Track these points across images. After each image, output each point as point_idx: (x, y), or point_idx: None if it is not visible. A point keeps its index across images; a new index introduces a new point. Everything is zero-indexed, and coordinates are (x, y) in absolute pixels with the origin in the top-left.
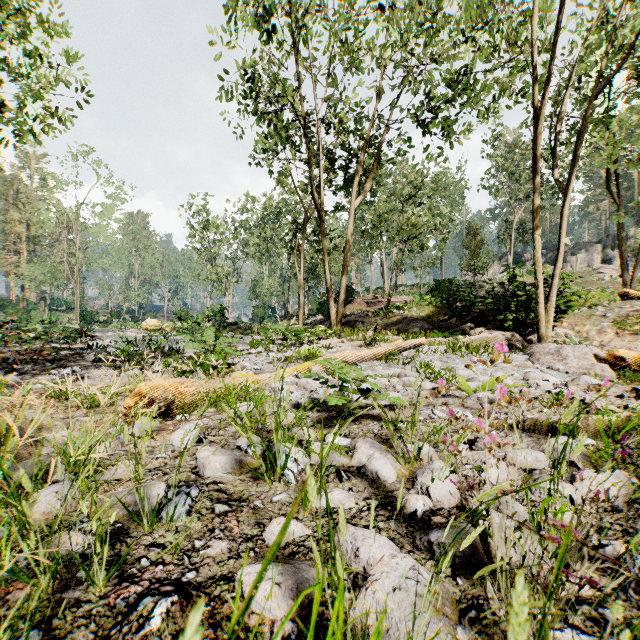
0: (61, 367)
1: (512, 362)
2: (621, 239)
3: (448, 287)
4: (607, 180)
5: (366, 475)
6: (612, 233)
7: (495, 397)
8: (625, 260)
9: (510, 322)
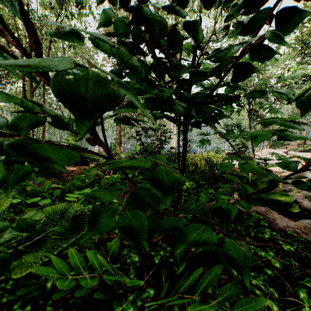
0: None
1: None
2: None
3: None
4: None
5: None
6: None
7: None
8: None
9: None
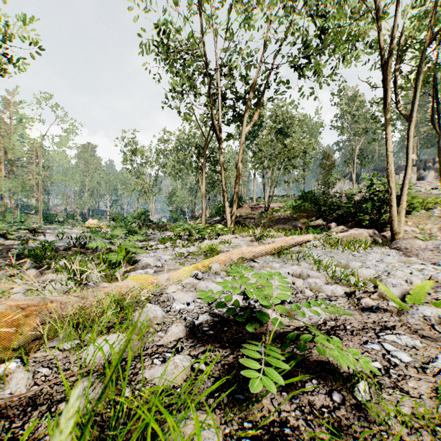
0: None
1: (391, 257)
2: (440, 160)
3: (311, 196)
4: (430, 116)
5: None
6: (424, 159)
7: None
8: None
9: (367, 221)
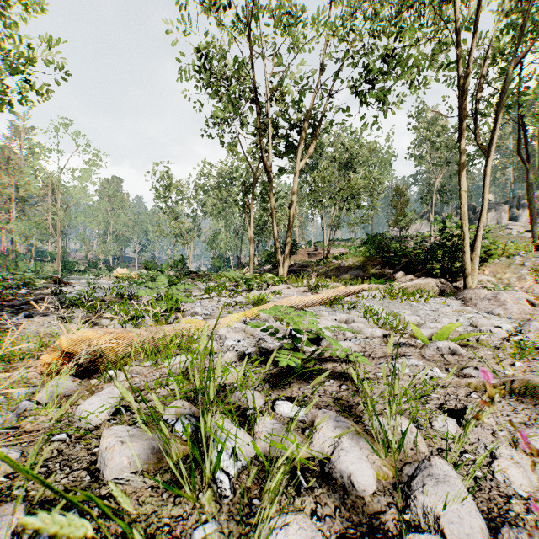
0: (18, 312)
1: (449, 307)
2: (531, 198)
3: (379, 240)
4: (519, 147)
5: (333, 478)
6: (517, 195)
7: (456, 347)
8: (534, 216)
9: (438, 270)
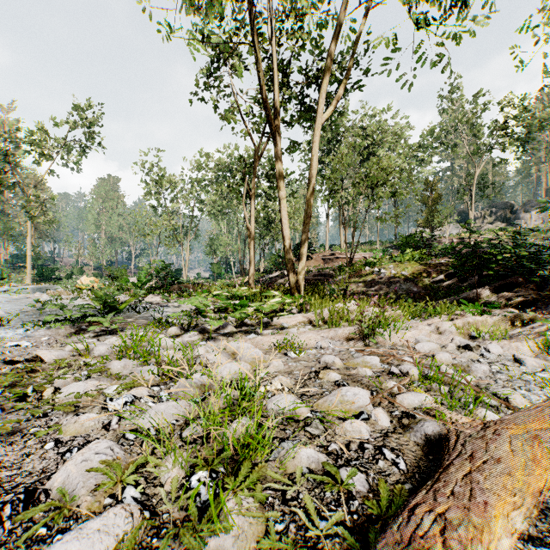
0: None
1: None
2: None
3: (415, 242)
4: None
5: None
6: None
7: None
8: None
9: None
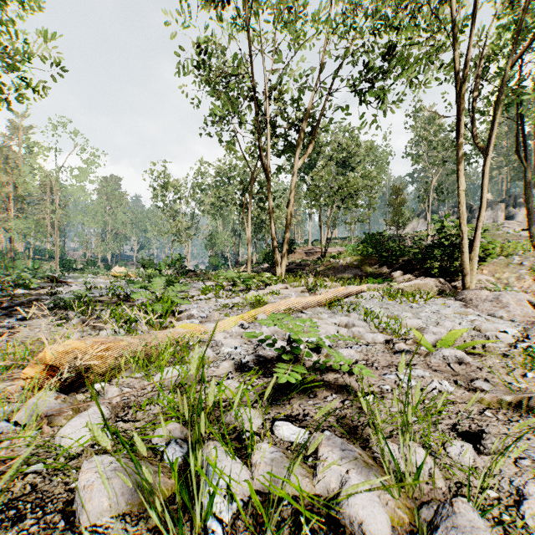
0: (10, 315)
1: (450, 308)
2: (528, 197)
3: (376, 239)
4: (516, 146)
5: (341, 523)
6: (514, 194)
7: (463, 356)
8: (531, 215)
9: (436, 270)
